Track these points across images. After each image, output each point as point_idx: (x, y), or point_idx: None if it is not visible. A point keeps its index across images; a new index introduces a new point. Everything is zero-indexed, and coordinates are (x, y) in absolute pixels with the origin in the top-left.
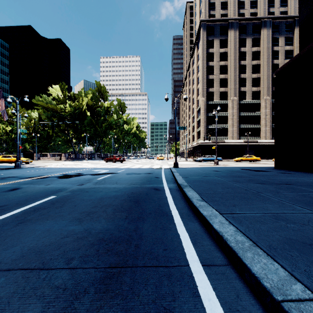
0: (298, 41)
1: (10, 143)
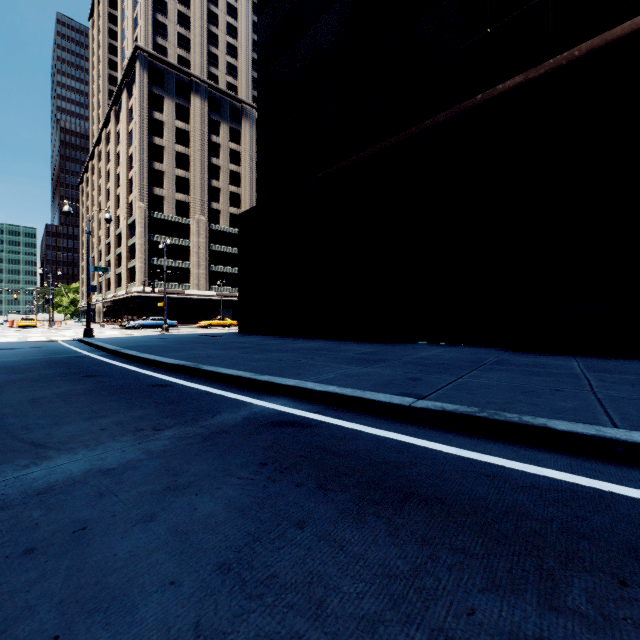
0: None
1: None
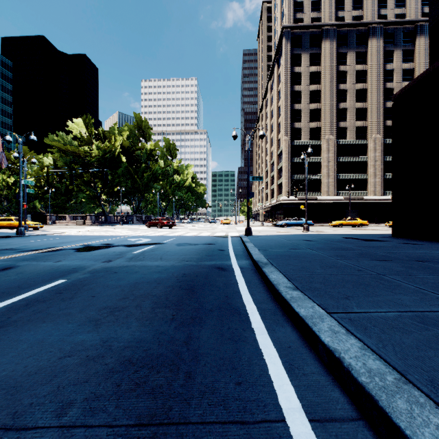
0: (420, 56)
1: (13, 201)
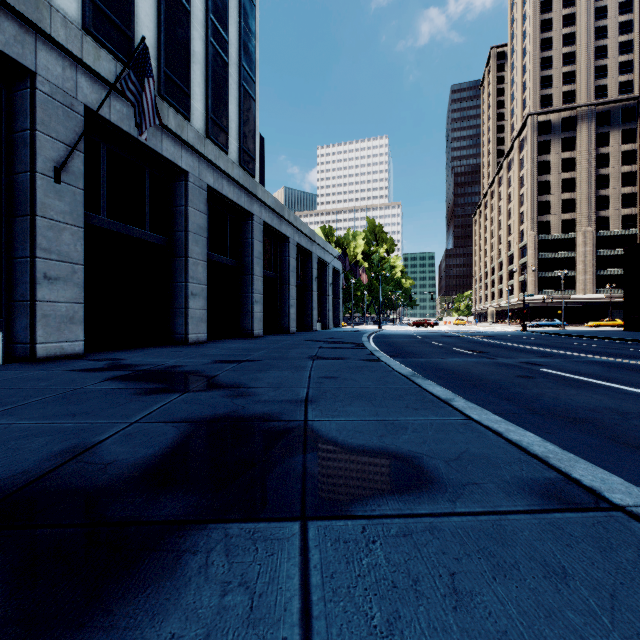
0: None
1: None
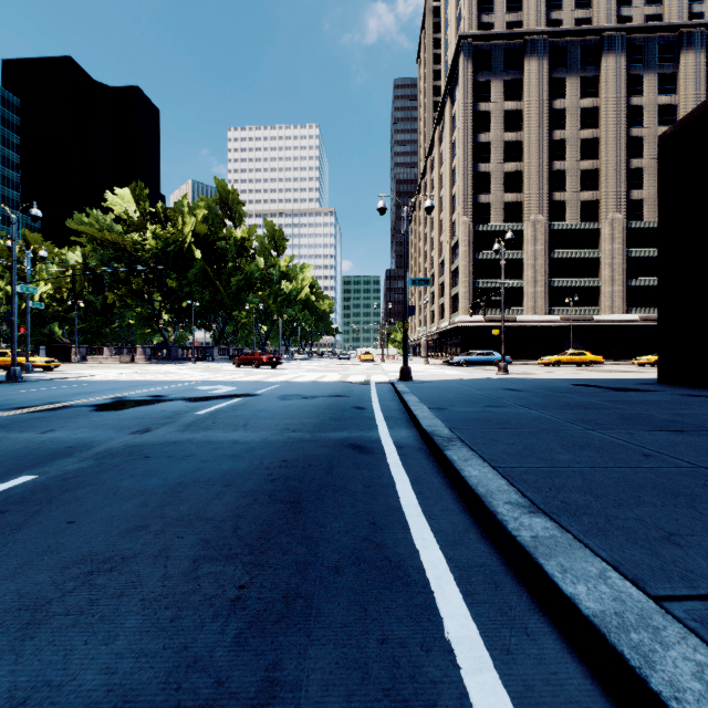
0: (688, 83)
1: None
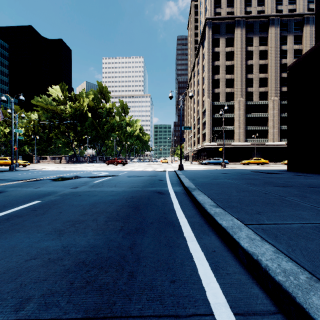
0: (307, 39)
1: (8, 146)
